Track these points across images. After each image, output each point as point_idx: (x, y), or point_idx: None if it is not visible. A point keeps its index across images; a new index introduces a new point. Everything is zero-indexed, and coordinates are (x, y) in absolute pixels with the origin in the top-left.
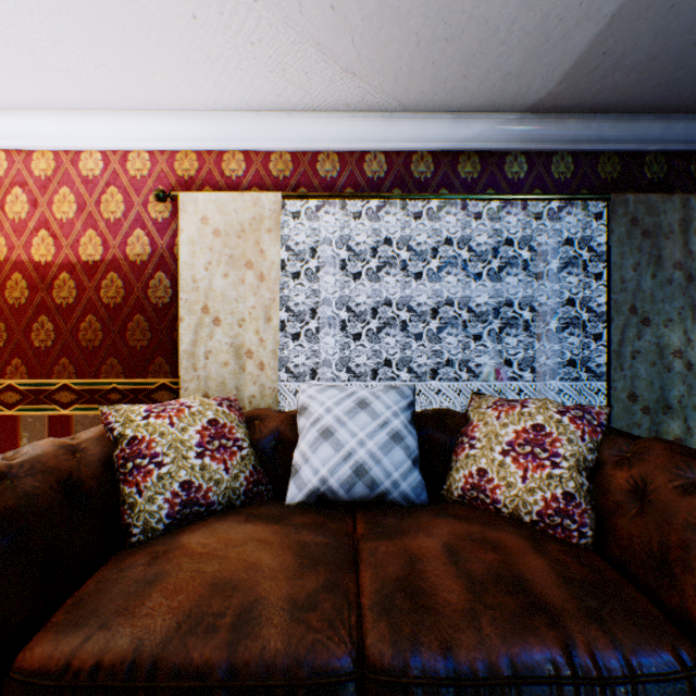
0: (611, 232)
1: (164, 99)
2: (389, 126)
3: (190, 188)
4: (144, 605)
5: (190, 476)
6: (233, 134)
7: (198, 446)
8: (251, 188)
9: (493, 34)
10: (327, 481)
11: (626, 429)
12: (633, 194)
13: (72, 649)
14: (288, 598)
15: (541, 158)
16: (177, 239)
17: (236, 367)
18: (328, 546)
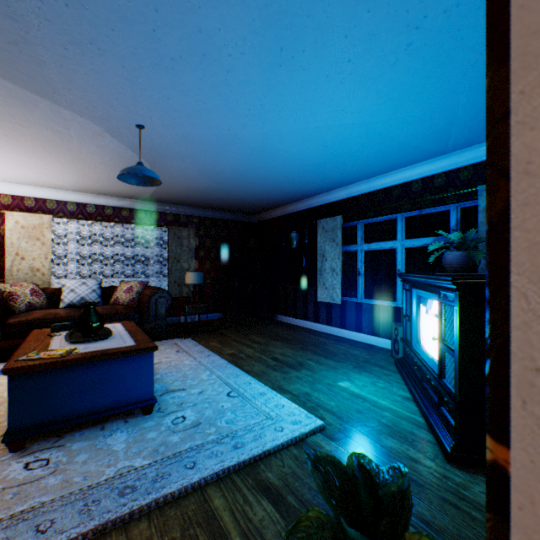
0: (169, 236)
1: (1, 180)
2: (97, 198)
3: (9, 208)
4: (33, 315)
5: (31, 300)
6: (30, 192)
7: (31, 294)
8: (38, 211)
9: (123, 191)
10: (74, 301)
11: (174, 291)
12: (175, 226)
13: (21, 319)
14: (66, 312)
15: (150, 212)
16: (2, 227)
17: (32, 275)
18: (74, 309)
